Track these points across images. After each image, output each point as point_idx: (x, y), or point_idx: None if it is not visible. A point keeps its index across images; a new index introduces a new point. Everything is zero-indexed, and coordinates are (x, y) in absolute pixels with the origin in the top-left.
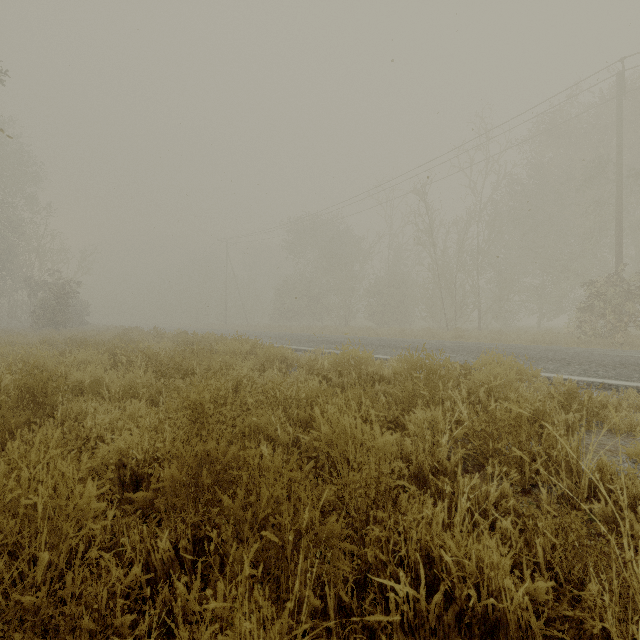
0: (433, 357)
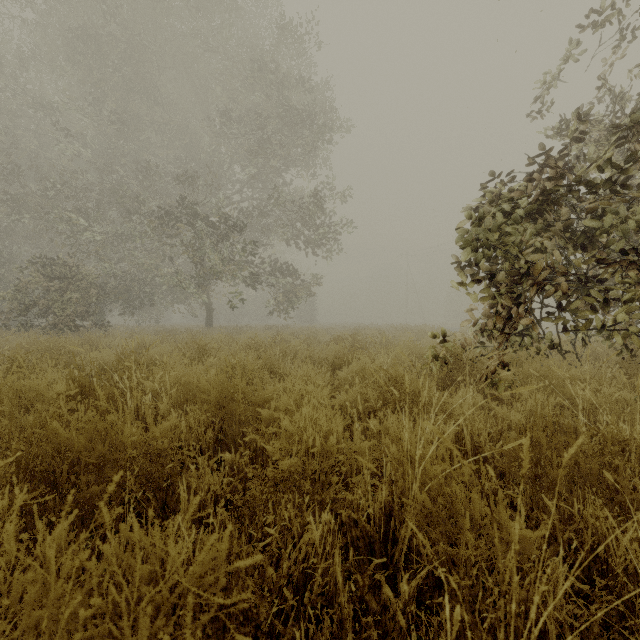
0: None
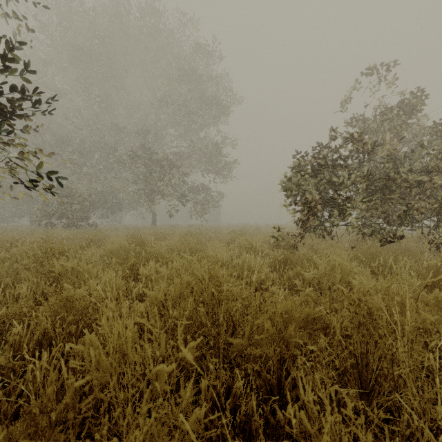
0: None
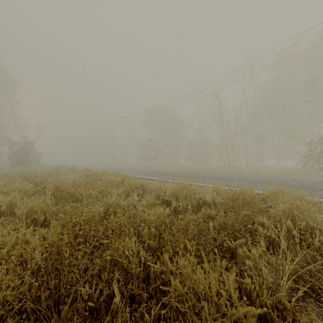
0: (246, 192)
